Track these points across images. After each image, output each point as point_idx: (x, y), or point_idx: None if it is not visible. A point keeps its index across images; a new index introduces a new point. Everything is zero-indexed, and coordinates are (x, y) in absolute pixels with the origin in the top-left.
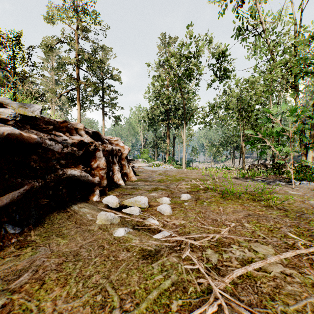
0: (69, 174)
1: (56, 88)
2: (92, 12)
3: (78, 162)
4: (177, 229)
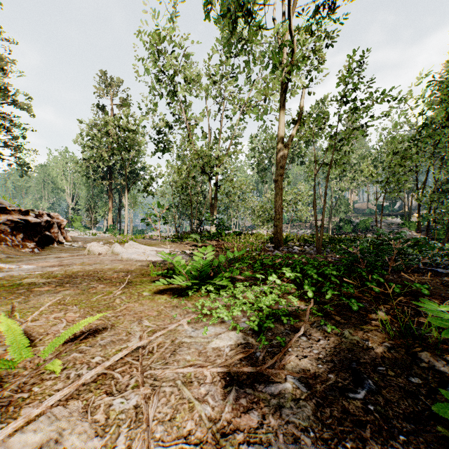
0: (47, 234)
1: None
2: None
3: (47, 229)
4: None
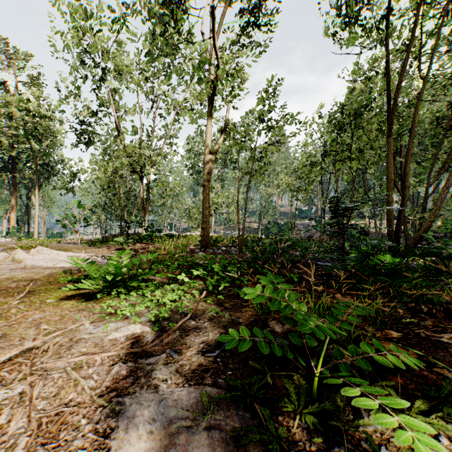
0: None
1: None
2: None
3: None
4: None
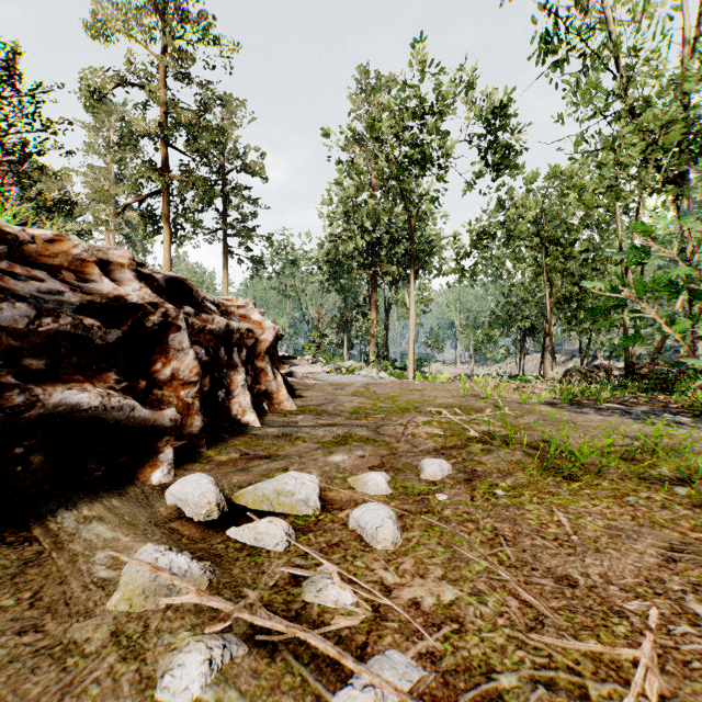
0: (58, 405)
1: (113, 190)
2: (198, 14)
3: (104, 364)
4: (435, 645)
